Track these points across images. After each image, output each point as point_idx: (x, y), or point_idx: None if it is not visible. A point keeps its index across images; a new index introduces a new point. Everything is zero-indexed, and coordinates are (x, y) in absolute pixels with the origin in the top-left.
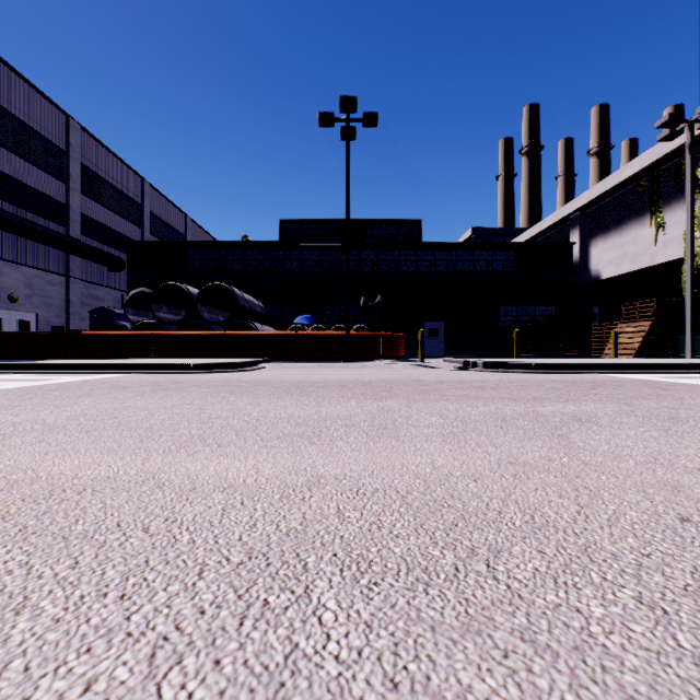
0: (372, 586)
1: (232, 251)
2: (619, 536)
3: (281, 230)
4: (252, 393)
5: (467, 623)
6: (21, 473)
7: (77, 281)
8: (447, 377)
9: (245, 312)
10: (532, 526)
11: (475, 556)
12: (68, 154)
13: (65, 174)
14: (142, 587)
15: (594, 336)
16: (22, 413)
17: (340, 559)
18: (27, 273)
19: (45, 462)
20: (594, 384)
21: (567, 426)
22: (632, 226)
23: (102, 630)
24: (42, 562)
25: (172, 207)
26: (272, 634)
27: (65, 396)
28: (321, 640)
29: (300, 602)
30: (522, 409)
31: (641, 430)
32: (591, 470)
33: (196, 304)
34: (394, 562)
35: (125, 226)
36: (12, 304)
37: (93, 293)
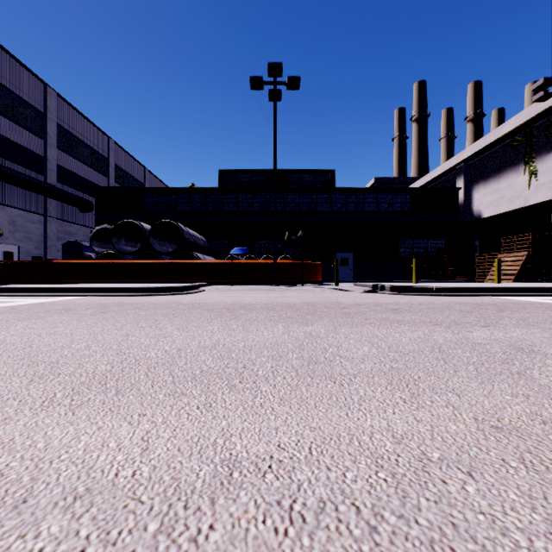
0: None
1: (180, 195)
2: None
3: (220, 178)
4: (184, 316)
5: None
6: None
7: (53, 220)
8: (362, 300)
9: (190, 244)
10: None
11: None
12: (45, 116)
13: (43, 132)
14: None
15: (477, 264)
16: None
17: None
18: (11, 213)
19: None
20: (497, 306)
21: (515, 358)
22: (509, 174)
23: None
24: None
25: (133, 160)
26: None
27: (5, 319)
28: None
29: None
30: (451, 335)
31: None
32: None
33: (148, 238)
34: None
35: (93, 176)
36: None
37: (67, 229)
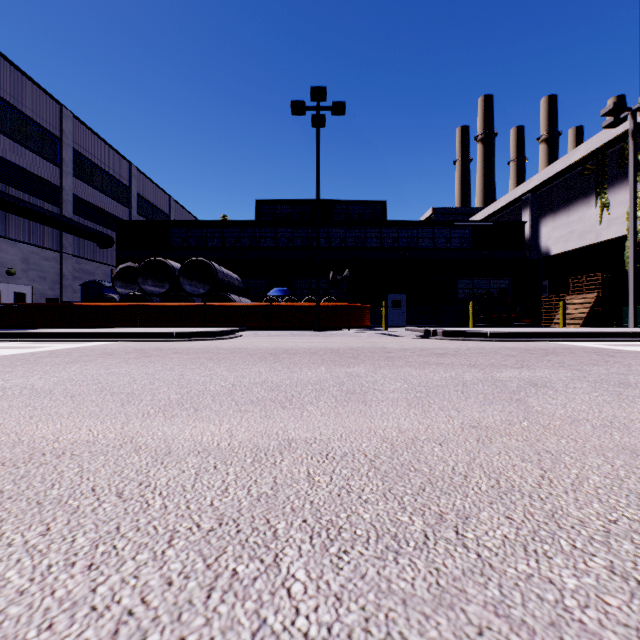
0: (342, 555)
1: (212, 229)
2: (584, 501)
3: (257, 210)
4: (228, 359)
5: (439, 596)
6: (4, 436)
7: (69, 257)
8: (410, 345)
9: (224, 285)
10: (498, 491)
11: (443, 522)
12: (61, 140)
13: (58, 158)
14: (111, 556)
15: (544, 307)
16: (13, 379)
17: (310, 525)
18: (24, 250)
19: (29, 425)
20: (546, 351)
21: (524, 390)
22: (579, 206)
23: (66, 603)
24: (13, 529)
25: (157, 189)
26: (240, 608)
27: (54, 362)
28: (289, 615)
29: (269, 572)
30: (481, 375)
31: (594, 395)
32: (550, 434)
33: (178, 278)
34: (363, 529)
35: (113, 207)
36: (10, 278)
37: (84, 268)
